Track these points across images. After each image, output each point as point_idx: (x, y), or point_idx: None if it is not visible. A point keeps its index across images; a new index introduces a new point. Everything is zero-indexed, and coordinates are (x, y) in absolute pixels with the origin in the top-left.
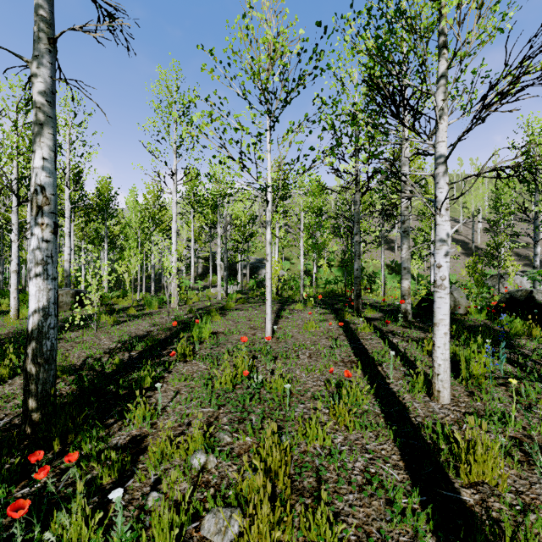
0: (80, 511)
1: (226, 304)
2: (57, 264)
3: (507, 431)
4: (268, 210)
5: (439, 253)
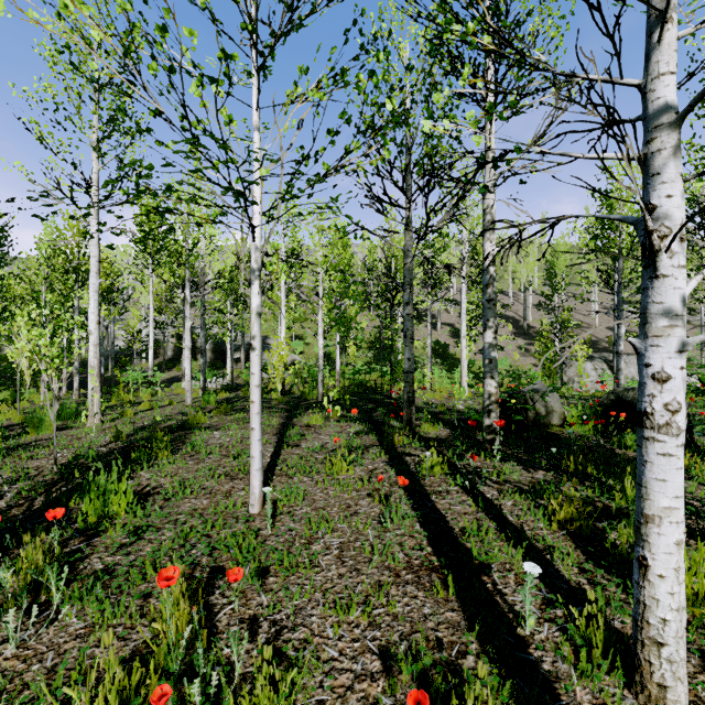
0: None
1: (191, 418)
2: None
3: None
4: (254, 246)
5: (661, 346)
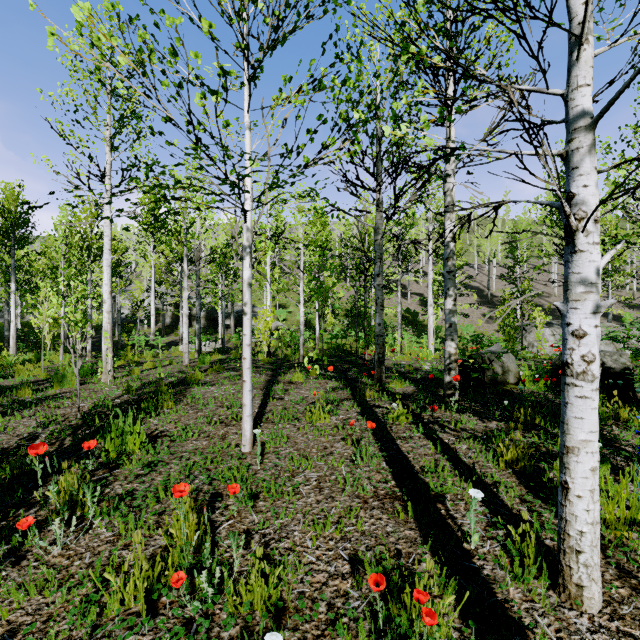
0: None
1: (189, 376)
2: None
3: None
4: (245, 227)
5: (579, 308)
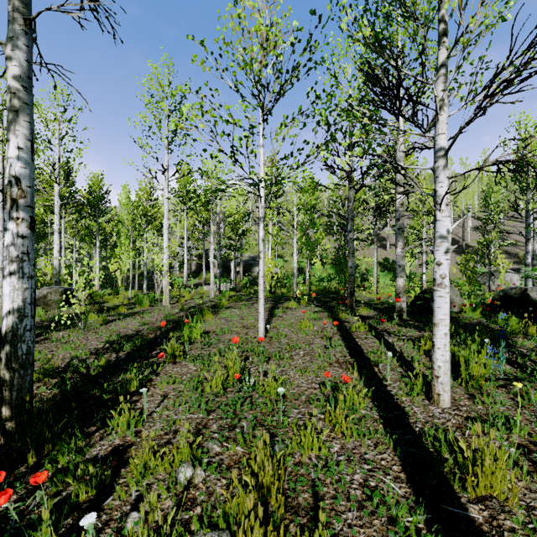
0: (51, 535)
1: (219, 302)
2: (34, 262)
3: (512, 437)
4: (260, 206)
5: (439, 250)
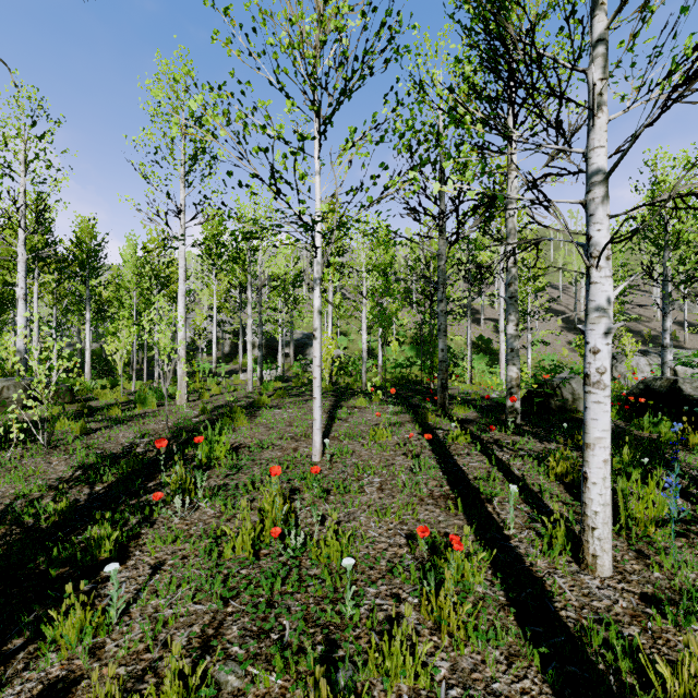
0: None
1: (257, 399)
2: None
3: None
4: (316, 262)
5: (594, 330)
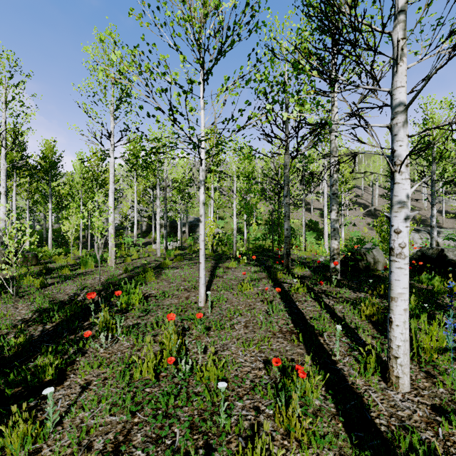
0: None
1: (163, 262)
2: None
3: None
4: (201, 169)
5: (397, 216)
